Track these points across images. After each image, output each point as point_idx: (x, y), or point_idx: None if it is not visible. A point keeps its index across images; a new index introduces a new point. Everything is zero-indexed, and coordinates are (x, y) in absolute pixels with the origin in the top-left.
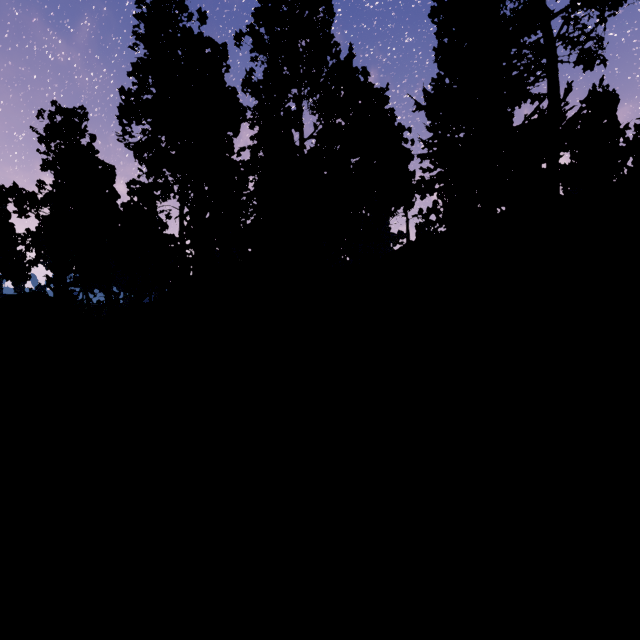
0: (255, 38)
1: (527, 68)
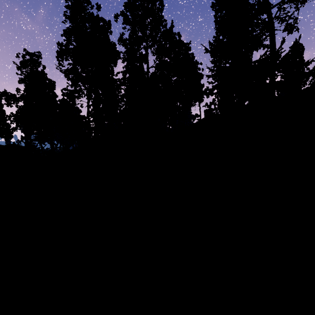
0: (124, 17)
1: (261, 31)
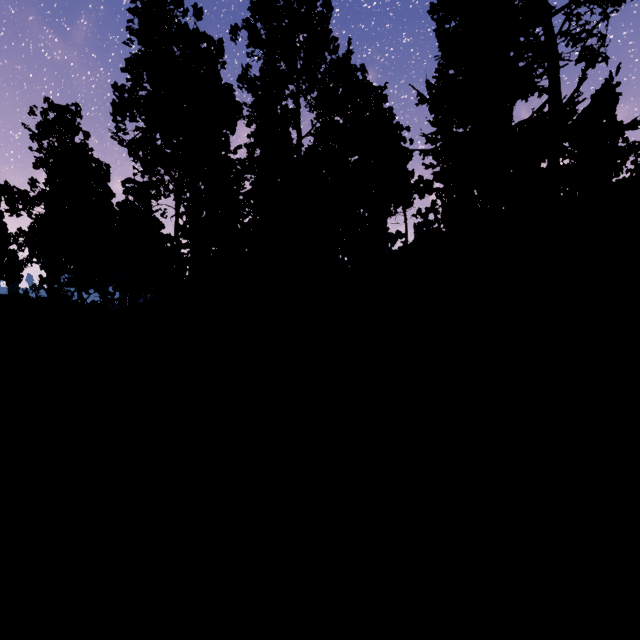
0: (251, 32)
1: (535, 59)
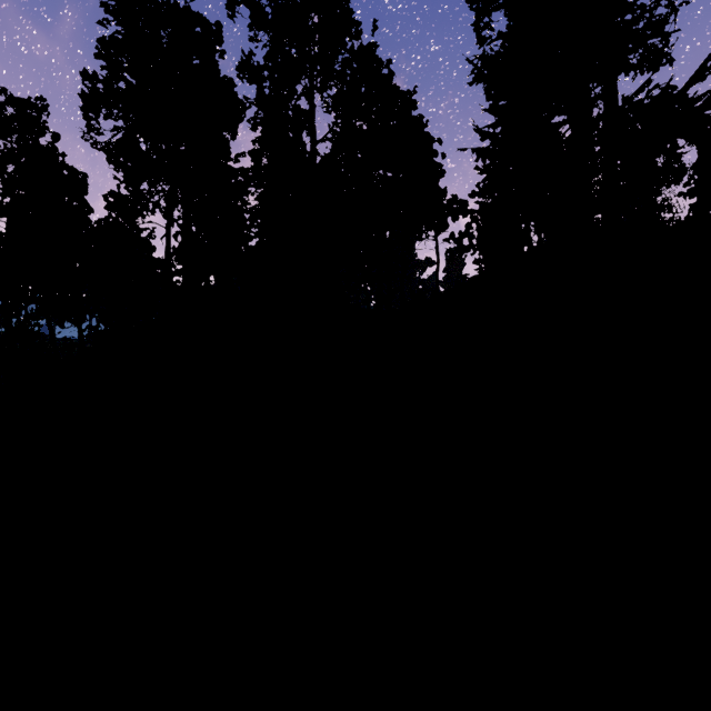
0: (253, 8)
1: (632, 25)
